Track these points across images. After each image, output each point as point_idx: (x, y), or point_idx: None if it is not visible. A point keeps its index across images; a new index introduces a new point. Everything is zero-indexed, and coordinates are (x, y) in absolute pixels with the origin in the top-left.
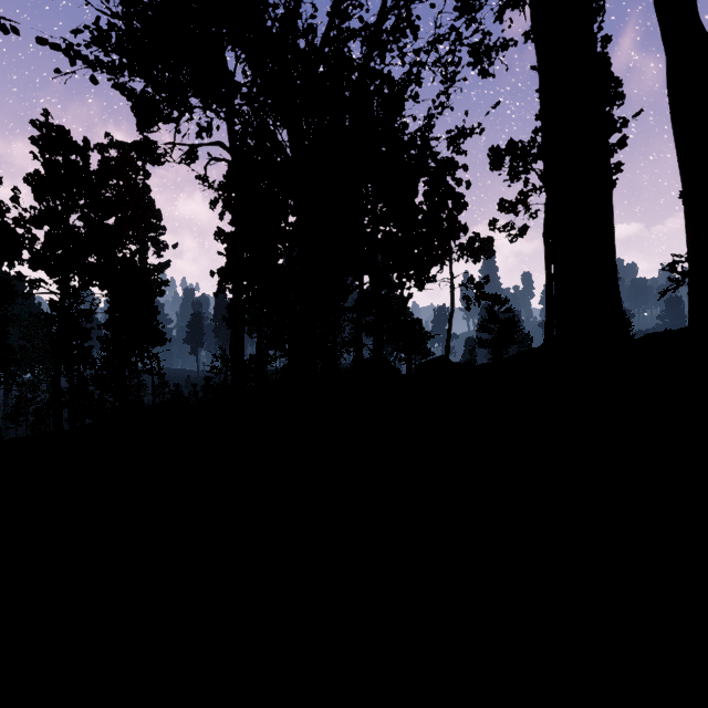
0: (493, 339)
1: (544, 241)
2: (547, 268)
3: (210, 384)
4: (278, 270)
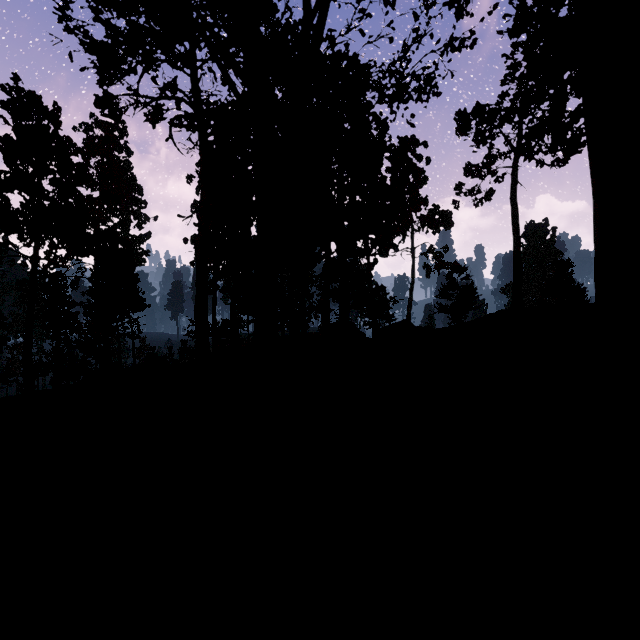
0: (453, 304)
1: (512, 204)
2: (514, 230)
3: (186, 347)
4: (248, 237)
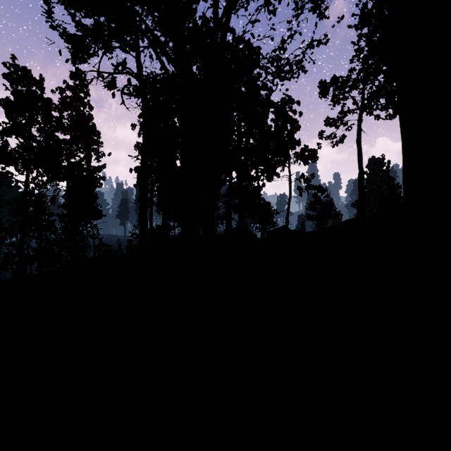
0: (318, 214)
1: (357, 145)
2: (359, 164)
3: (131, 244)
4: (175, 168)
